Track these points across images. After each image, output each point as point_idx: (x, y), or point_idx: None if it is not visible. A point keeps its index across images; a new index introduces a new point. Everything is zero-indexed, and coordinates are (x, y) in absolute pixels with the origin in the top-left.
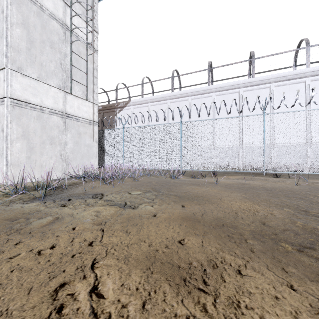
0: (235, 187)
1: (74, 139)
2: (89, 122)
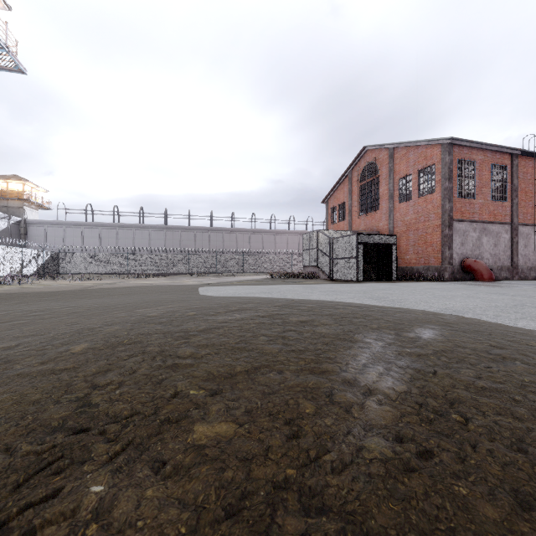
0: None
1: None
2: None
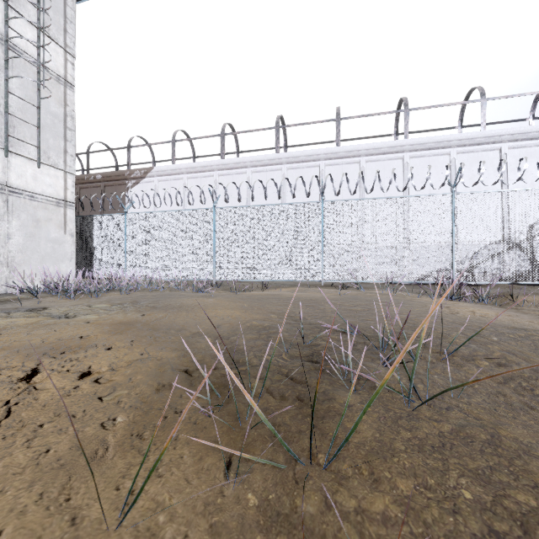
0: (253, 298)
1: (26, 229)
2: (58, 202)
